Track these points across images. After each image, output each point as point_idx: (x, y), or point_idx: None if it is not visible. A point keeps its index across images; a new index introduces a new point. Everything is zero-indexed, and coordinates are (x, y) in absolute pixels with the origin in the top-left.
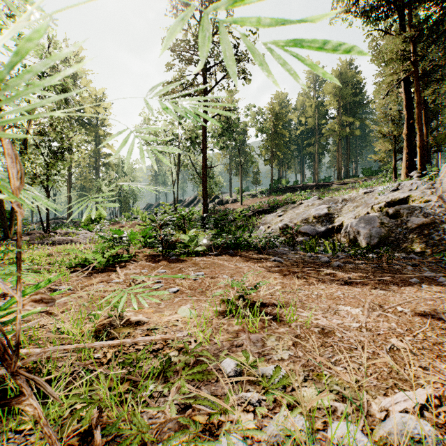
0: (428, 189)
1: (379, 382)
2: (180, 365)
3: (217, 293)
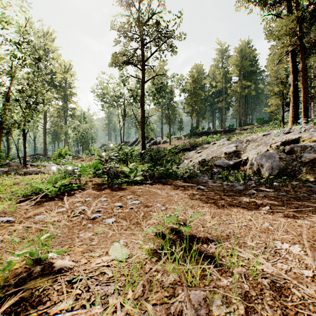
0: (314, 131)
1: None
2: None
3: (151, 230)
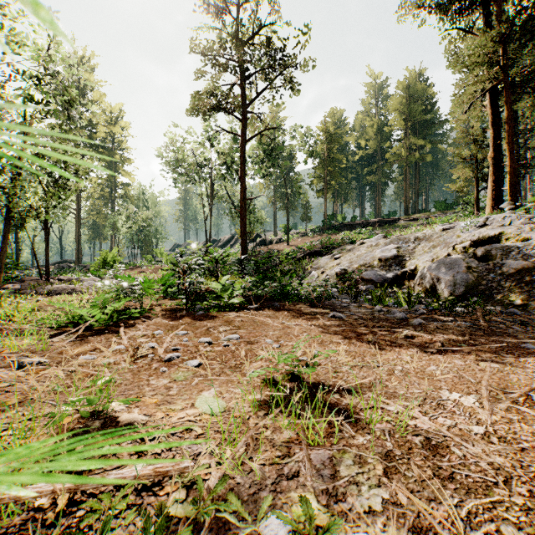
0: (526, 224)
1: None
2: None
3: (257, 373)
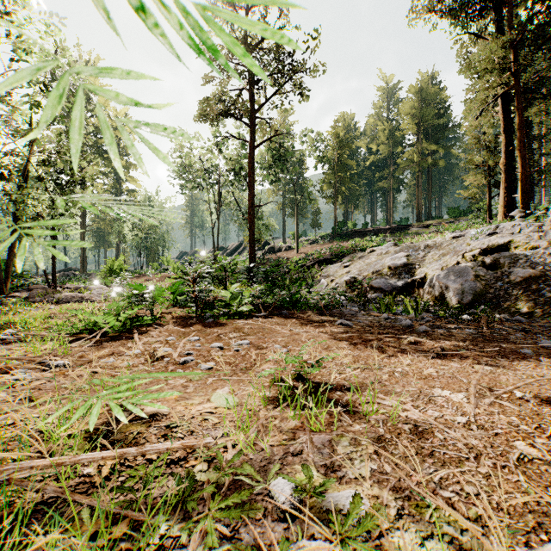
0: (535, 232)
1: (512, 520)
2: (208, 490)
3: (266, 373)
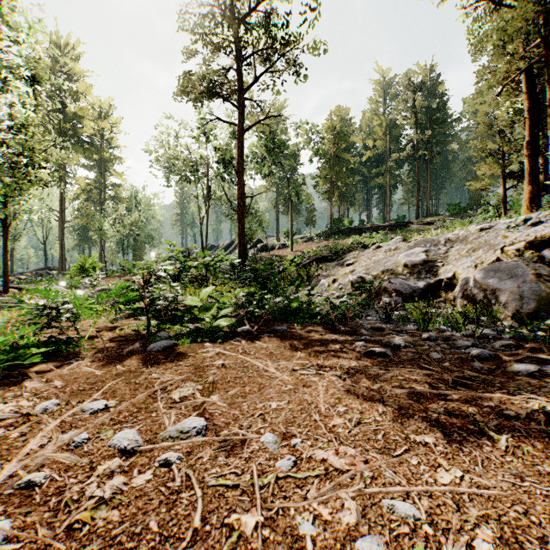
0: None
1: None
2: None
3: None
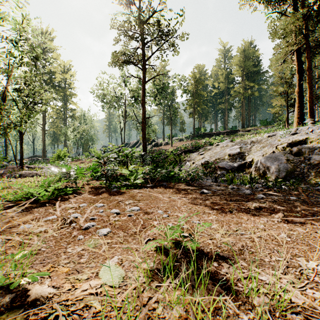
0: None
1: None
2: None
3: (150, 246)
